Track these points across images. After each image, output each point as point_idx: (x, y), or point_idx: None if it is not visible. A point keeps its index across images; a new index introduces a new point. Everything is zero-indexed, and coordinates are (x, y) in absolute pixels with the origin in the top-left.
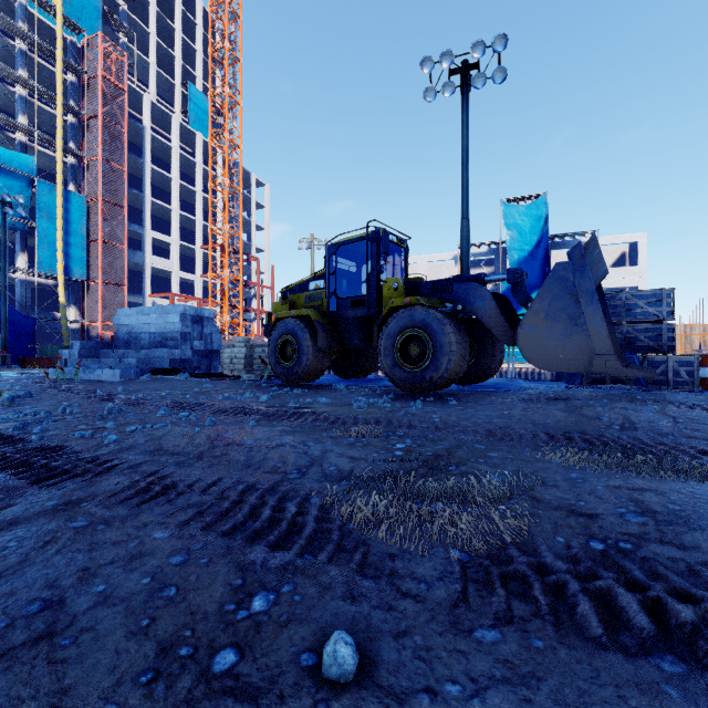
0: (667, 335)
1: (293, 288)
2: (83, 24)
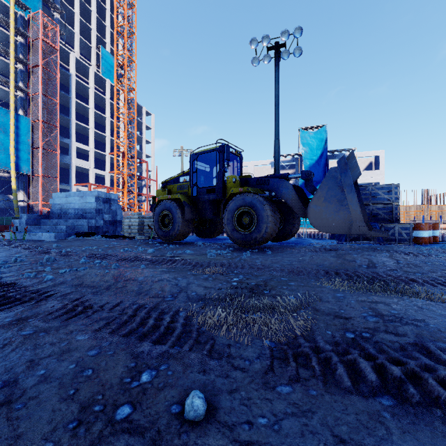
0: (395, 212)
1: (169, 181)
2: (29, 4)
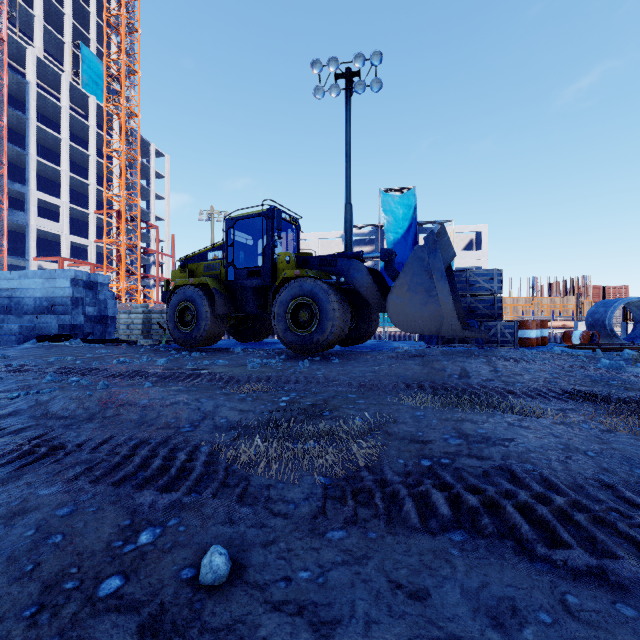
0: (497, 305)
1: (192, 257)
2: None
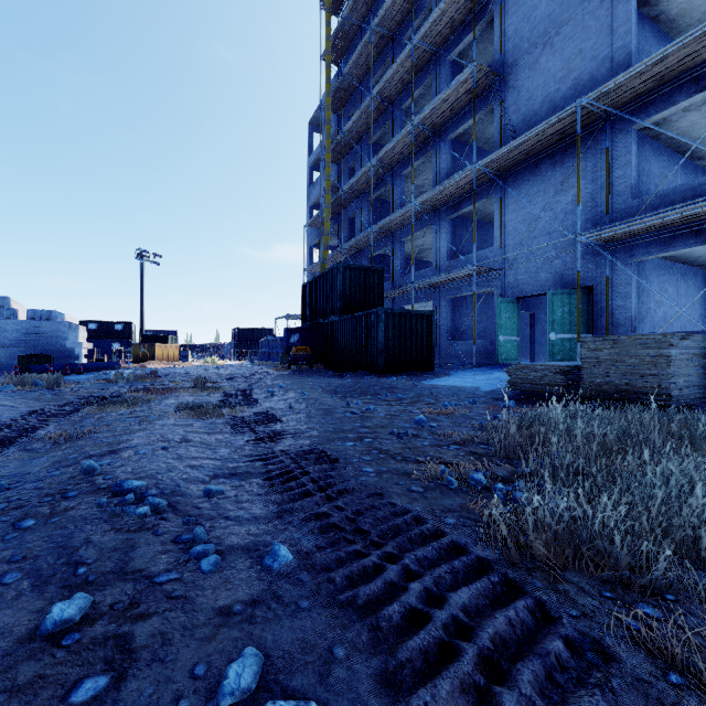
0: None
1: None
2: None
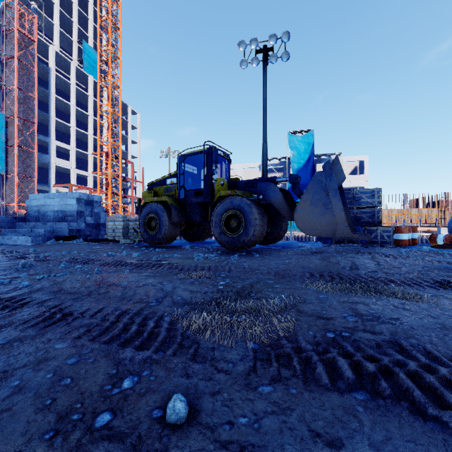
0: (377, 215)
1: (156, 182)
2: None
